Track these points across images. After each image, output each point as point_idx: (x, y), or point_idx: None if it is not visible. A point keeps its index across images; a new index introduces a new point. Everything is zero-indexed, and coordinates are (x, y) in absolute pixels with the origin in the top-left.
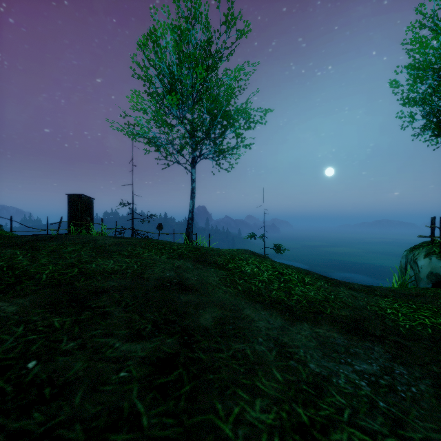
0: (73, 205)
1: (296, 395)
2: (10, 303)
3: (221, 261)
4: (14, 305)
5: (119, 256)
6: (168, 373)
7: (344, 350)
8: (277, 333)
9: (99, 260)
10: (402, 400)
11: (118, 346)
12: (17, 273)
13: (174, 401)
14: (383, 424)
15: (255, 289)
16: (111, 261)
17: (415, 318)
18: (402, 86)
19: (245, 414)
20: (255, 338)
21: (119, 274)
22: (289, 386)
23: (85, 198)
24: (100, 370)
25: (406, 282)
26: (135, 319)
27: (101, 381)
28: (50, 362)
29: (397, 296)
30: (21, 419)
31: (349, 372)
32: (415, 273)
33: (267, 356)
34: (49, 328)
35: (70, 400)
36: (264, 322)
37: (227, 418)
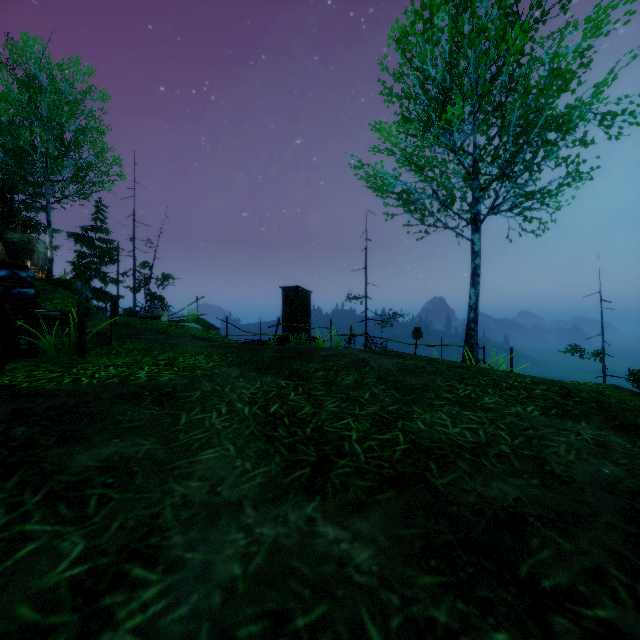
0: (288, 302)
1: None
2: (348, 532)
3: None
4: (361, 542)
5: (445, 403)
6: None
7: None
8: None
9: (417, 410)
10: None
11: None
12: (309, 433)
13: None
14: None
15: None
16: (442, 415)
17: None
18: None
19: None
20: None
21: (494, 458)
22: None
23: (301, 292)
24: None
25: None
26: None
27: None
28: None
29: None
30: None
31: None
32: None
33: None
34: None
35: None
36: None
37: None
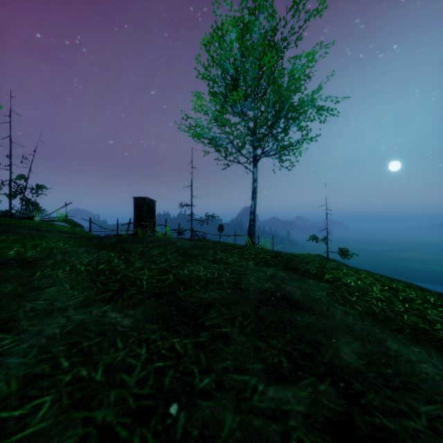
0: (138, 207)
1: None
2: (123, 314)
3: (314, 270)
4: (128, 317)
5: (206, 261)
6: None
7: None
8: None
9: (188, 265)
10: None
11: (262, 391)
12: (119, 277)
13: None
14: None
15: (379, 311)
16: (200, 267)
17: None
18: None
19: None
20: (440, 395)
21: (215, 283)
22: None
23: (148, 201)
24: (260, 431)
25: None
26: (261, 347)
27: None
28: (193, 409)
29: None
30: None
31: None
32: None
33: None
34: (173, 352)
35: None
36: (431, 366)
37: None
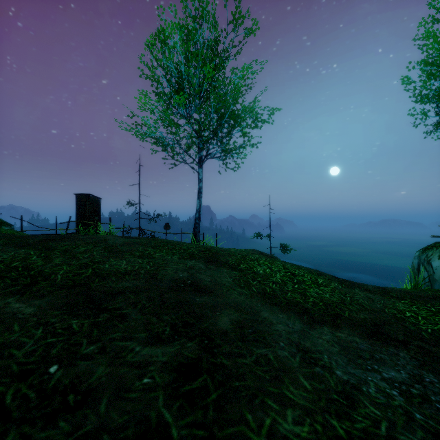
0: (81, 205)
1: (328, 406)
2: (28, 304)
3: (232, 261)
4: (32, 306)
5: (131, 256)
6: (192, 380)
7: (369, 356)
8: (298, 338)
9: (112, 260)
10: (438, 411)
11: (138, 351)
12: (32, 273)
13: (202, 410)
14: (424, 439)
15: (270, 291)
16: (123, 261)
17: (436, 321)
18: (414, 82)
19: (278, 426)
20: (277, 343)
21: (133, 275)
22: (319, 396)
23: (92, 198)
24: (122, 376)
25: (419, 284)
26: (153, 321)
27: (125, 388)
28: (72, 367)
29: (414, 298)
30: (47, 429)
31: (377, 380)
32: (429, 275)
33: (291, 362)
34: (68, 330)
35: (95, 408)
36: (284, 326)
37: (260, 430)
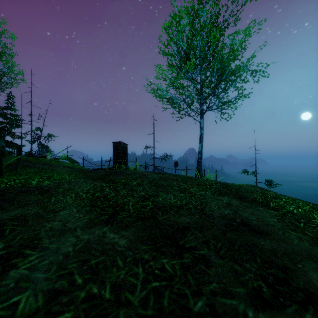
0: (116, 149)
1: None
2: (119, 235)
3: (259, 199)
4: (123, 238)
5: (173, 191)
6: None
7: None
8: None
9: (161, 193)
10: None
11: (253, 317)
12: (111, 203)
13: None
14: None
15: None
16: (170, 195)
17: None
18: None
19: None
20: None
21: (185, 209)
22: None
23: (123, 144)
24: None
25: None
26: (238, 270)
27: None
28: None
29: None
30: None
31: None
32: None
33: None
34: (164, 272)
35: None
36: None
37: None
